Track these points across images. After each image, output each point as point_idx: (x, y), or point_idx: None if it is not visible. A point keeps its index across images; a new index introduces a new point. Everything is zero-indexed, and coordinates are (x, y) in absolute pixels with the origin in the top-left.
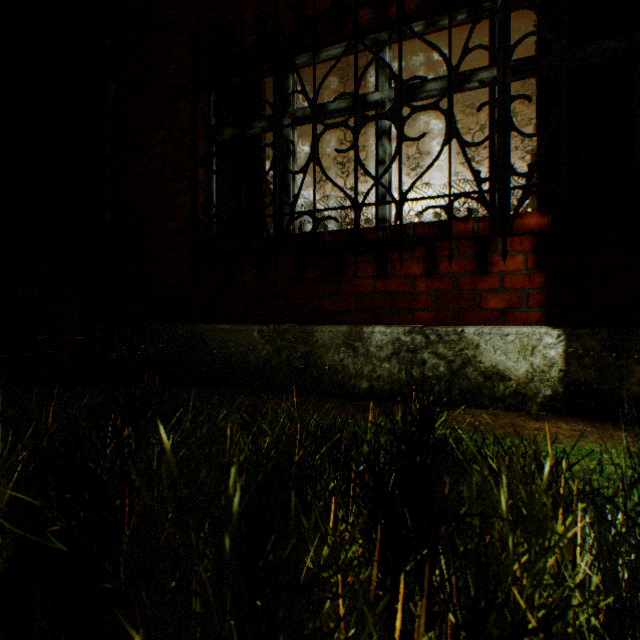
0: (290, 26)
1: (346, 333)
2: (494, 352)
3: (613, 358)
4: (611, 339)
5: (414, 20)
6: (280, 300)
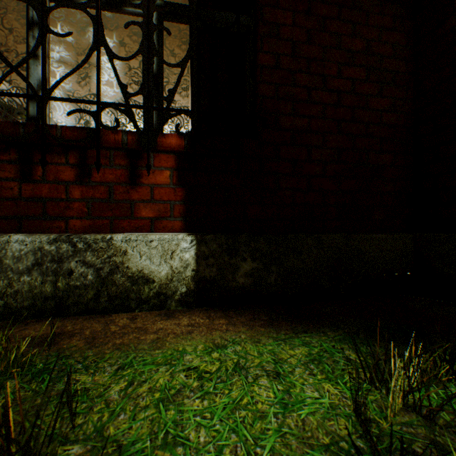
0: None
1: None
2: (141, 257)
3: (229, 257)
4: (228, 243)
5: None
6: None
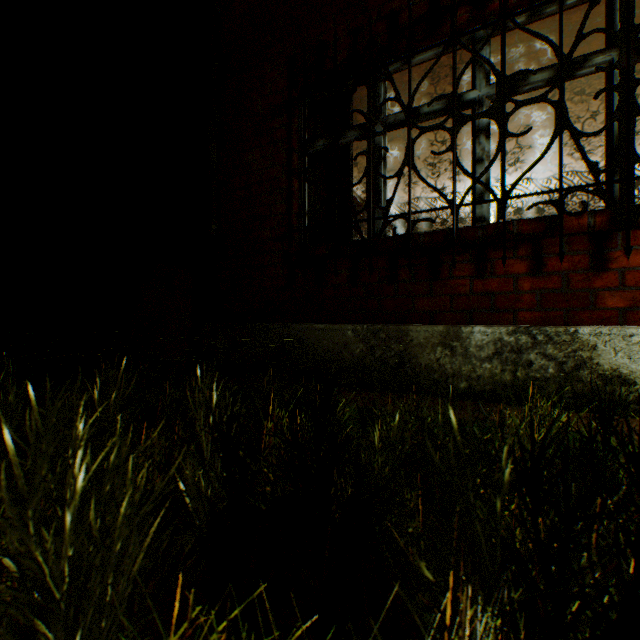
0: (382, 36)
1: (442, 333)
2: (614, 354)
3: None
4: None
5: (518, 13)
6: (371, 301)
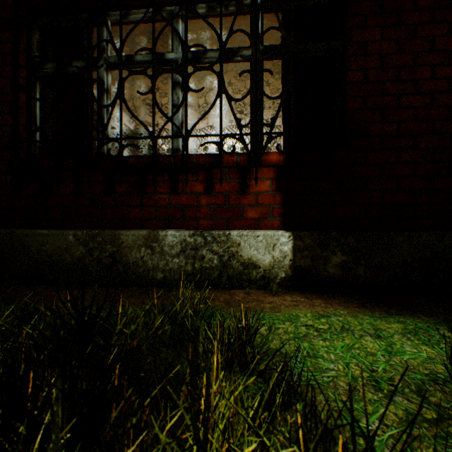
0: None
1: (146, 236)
2: (250, 248)
3: (320, 251)
4: (319, 238)
5: (196, 2)
6: (95, 209)
